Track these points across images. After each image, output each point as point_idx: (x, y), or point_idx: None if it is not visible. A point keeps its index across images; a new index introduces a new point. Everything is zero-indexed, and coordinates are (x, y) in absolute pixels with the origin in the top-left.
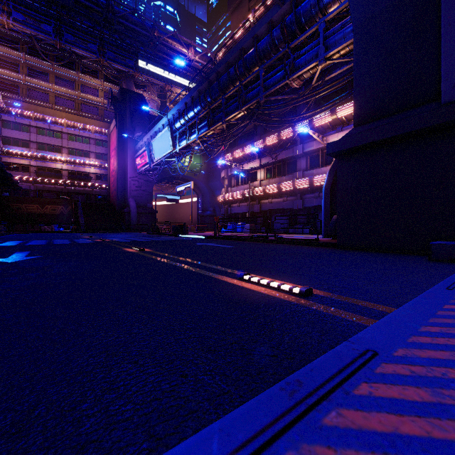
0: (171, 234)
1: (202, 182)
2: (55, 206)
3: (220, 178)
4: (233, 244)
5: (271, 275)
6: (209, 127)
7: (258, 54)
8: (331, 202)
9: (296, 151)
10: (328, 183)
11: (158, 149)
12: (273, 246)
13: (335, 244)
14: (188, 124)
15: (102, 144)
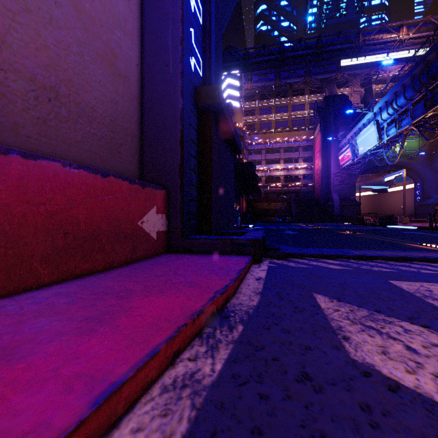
0: (377, 225)
1: (421, 165)
2: (276, 203)
3: None
4: None
5: None
6: (426, 110)
7: None
8: None
9: None
10: None
11: (362, 144)
12: None
13: None
14: (397, 113)
15: (308, 149)
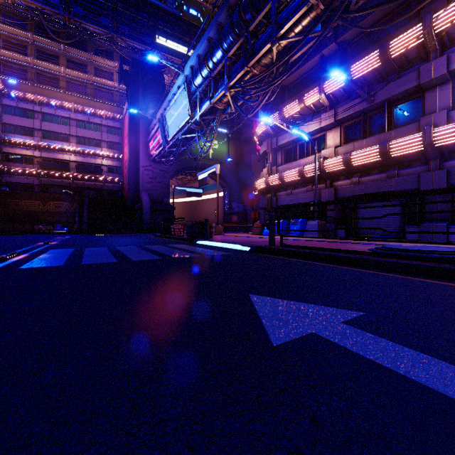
0: (185, 239)
1: (229, 172)
2: (59, 202)
3: (251, 166)
4: None
5: None
6: (246, 62)
7: None
8: None
9: (429, 73)
10: None
11: (172, 122)
12: None
13: None
14: (212, 74)
15: (115, 132)
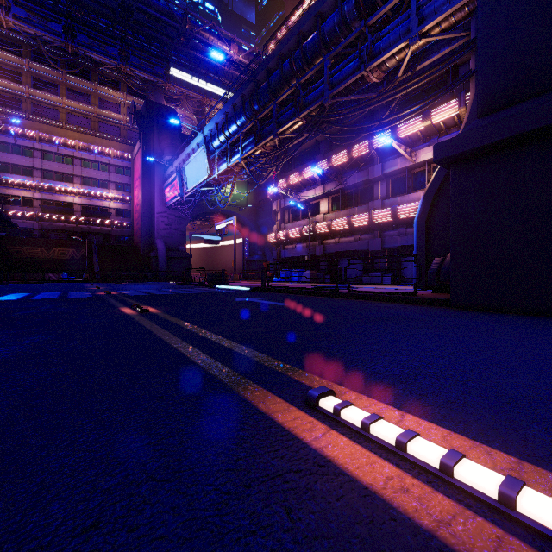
0: (206, 285)
1: (248, 219)
2: (65, 249)
3: (271, 213)
4: (288, 301)
5: (383, 388)
6: (256, 144)
7: (322, 38)
8: (427, 239)
9: (373, 173)
10: (422, 213)
11: (191, 176)
12: (349, 303)
13: (446, 301)
14: (229, 142)
15: (124, 172)
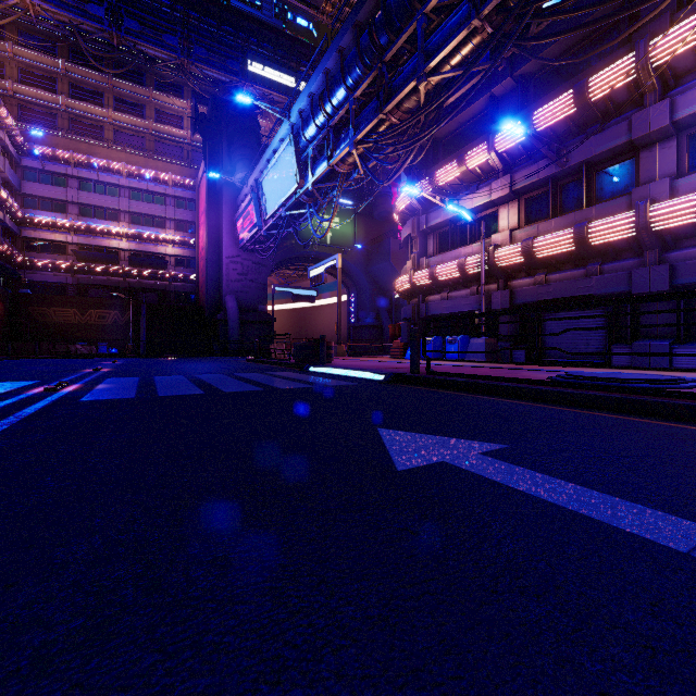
0: (291, 365)
1: (356, 265)
2: (105, 311)
3: (389, 255)
4: None
5: None
6: (381, 107)
7: None
8: None
9: (645, 124)
10: None
11: (272, 192)
12: None
13: None
14: (330, 122)
15: (187, 206)
